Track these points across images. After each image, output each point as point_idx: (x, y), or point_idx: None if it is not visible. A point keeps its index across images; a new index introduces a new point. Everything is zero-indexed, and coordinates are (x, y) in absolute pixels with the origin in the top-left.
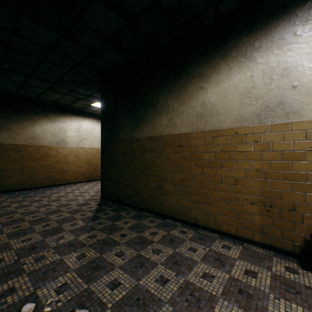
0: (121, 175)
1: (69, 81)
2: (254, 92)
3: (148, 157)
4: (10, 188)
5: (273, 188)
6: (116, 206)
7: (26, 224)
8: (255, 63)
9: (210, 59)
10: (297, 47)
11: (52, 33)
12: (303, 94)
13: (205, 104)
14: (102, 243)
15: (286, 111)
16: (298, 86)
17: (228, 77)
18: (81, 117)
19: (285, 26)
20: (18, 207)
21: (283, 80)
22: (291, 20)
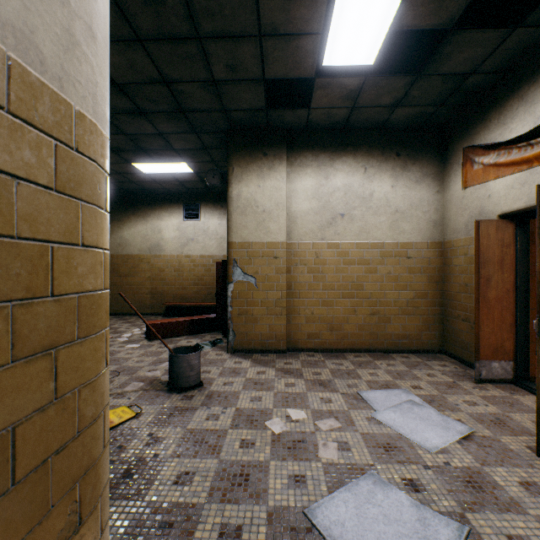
0: None
1: None
2: (148, 237)
3: None
4: None
5: (155, 285)
6: None
7: None
8: (148, 223)
9: (126, 212)
10: (164, 221)
11: None
12: (166, 243)
13: (123, 238)
14: None
15: (160, 249)
16: (164, 239)
17: (136, 226)
18: None
19: (160, 210)
20: None
21: (159, 235)
22: (162, 208)
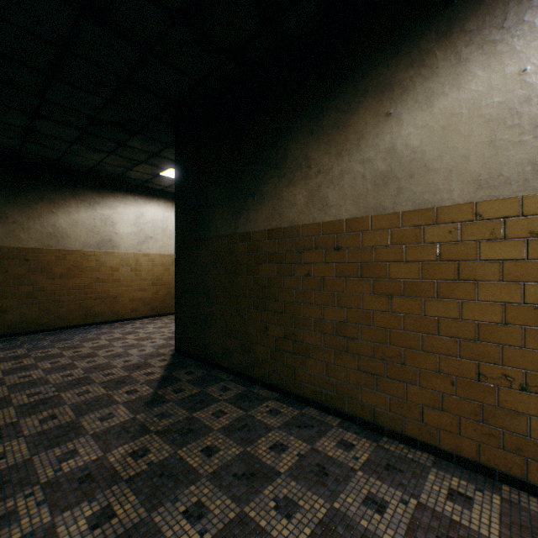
0: (211, 309)
1: (113, 124)
2: (529, 112)
3: (267, 273)
4: (10, 329)
5: None
6: (201, 372)
7: (9, 412)
8: (532, 39)
9: (408, 47)
10: None
11: (59, 5)
12: None
13: (397, 150)
14: (159, 472)
15: None
16: None
17: (456, 82)
18: (143, 197)
19: None
20: (10, 372)
21: None
22: None
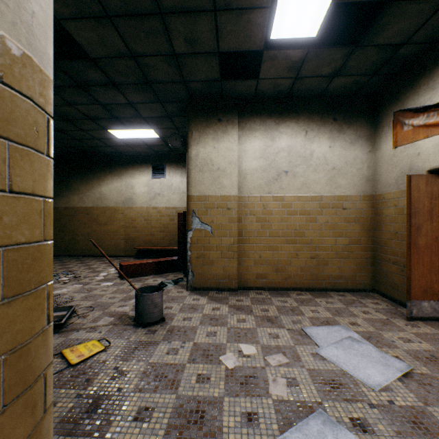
0: None
1: None
2: (122, 192)
3: (65, 220)
4: None
5: (128, 232)
6: None
7: None
8: (122, 180)
9: (104, 171)
10: (135, 179)
11: None
12: (137, 197)
13: (102, 193)
14: None
15: (132, 202)
16: (136, 194)
17: (112, 183)
18: None
19: (132, 170)
20: None
21: (132, 190)
22: (134, 168)
